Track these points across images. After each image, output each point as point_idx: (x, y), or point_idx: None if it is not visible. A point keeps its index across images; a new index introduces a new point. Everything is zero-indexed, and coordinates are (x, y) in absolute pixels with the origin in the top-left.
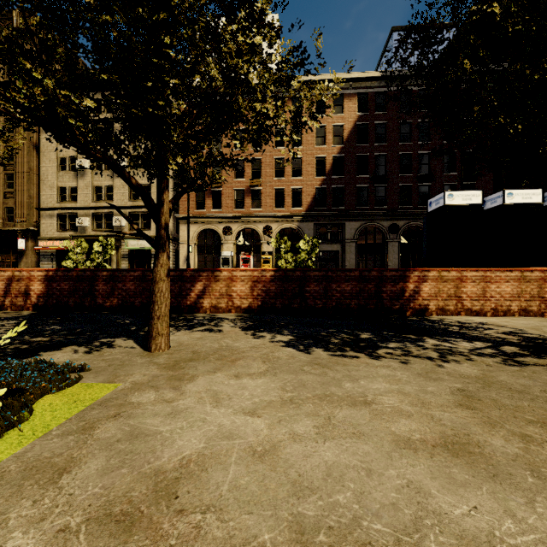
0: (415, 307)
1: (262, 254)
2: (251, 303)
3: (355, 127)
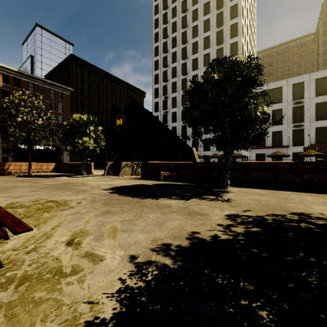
0: (8, 172)
1: None
2: None
3: (1, 90)
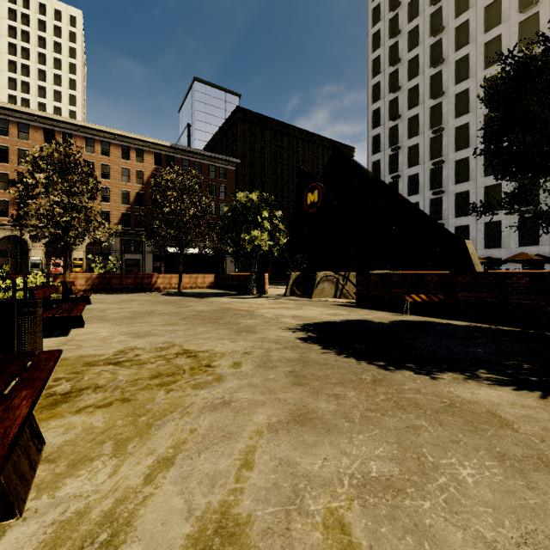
0: (156, 287)
1: (74, 260)
2: (86, 288)
3: (153, 175)
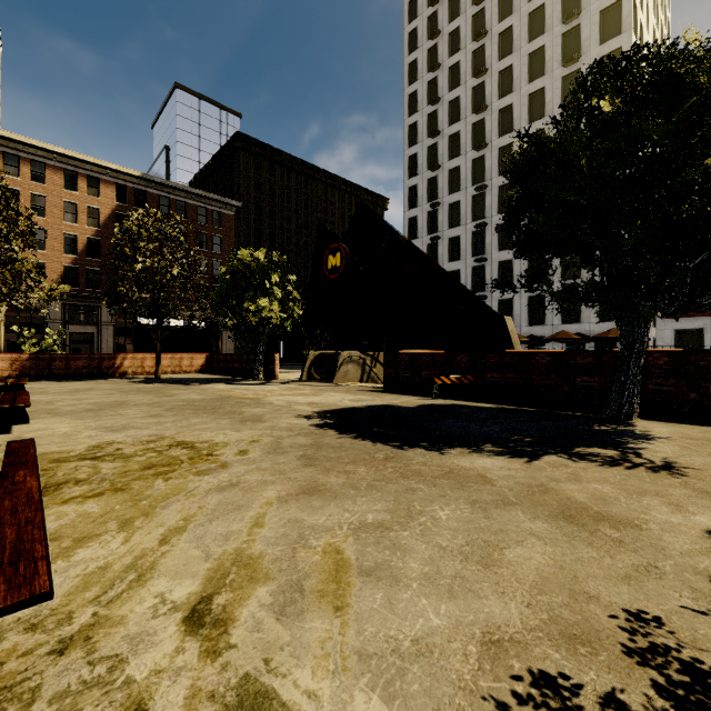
0: (121, 372)
1: None
2: (11, 374)
3: (114, 215)
